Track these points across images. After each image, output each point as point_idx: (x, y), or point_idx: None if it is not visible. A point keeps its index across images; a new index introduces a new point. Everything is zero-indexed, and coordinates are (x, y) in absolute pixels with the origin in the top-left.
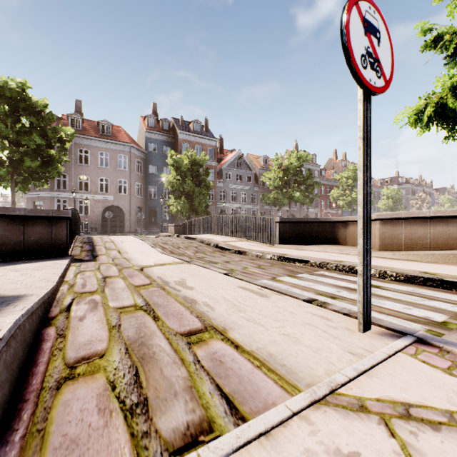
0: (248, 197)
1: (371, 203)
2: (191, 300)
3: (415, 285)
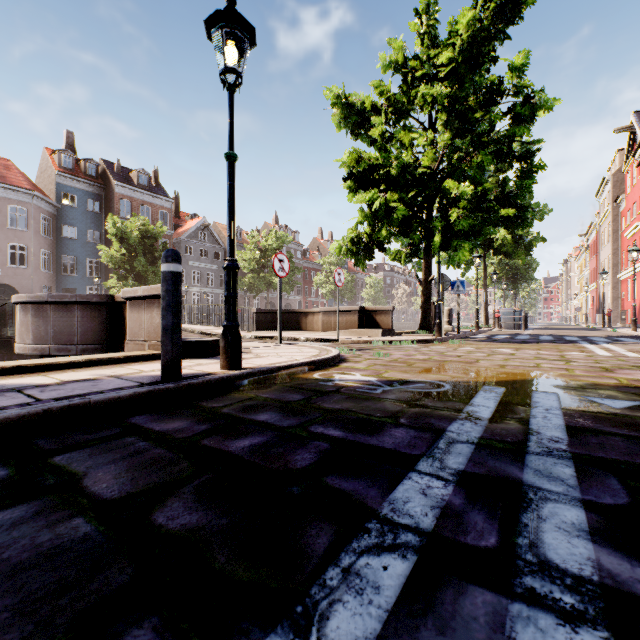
0: (216, 279)
1: (353, 293)
2: None
3: (318, 342)
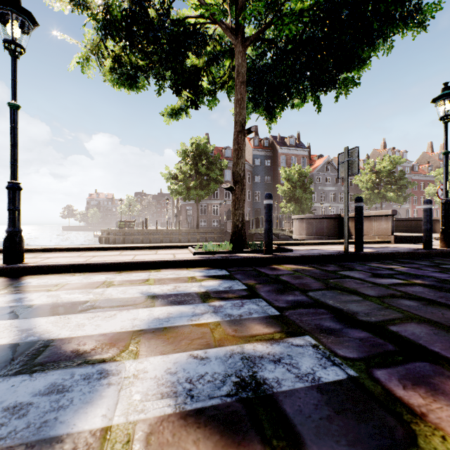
0: (336, 197)
1: None
2: None
3: None
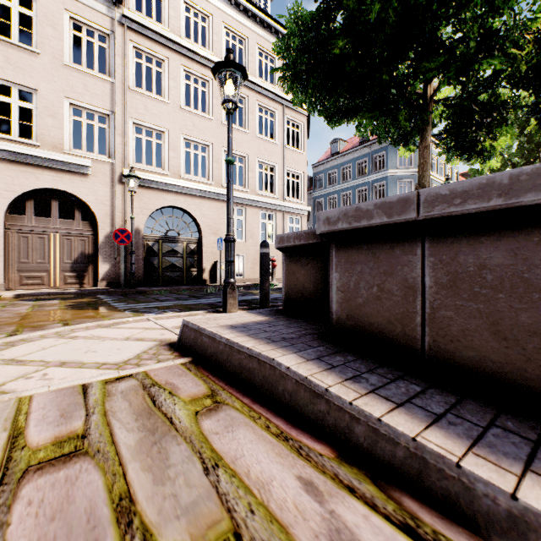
0: None
1: None
2: None
3: None
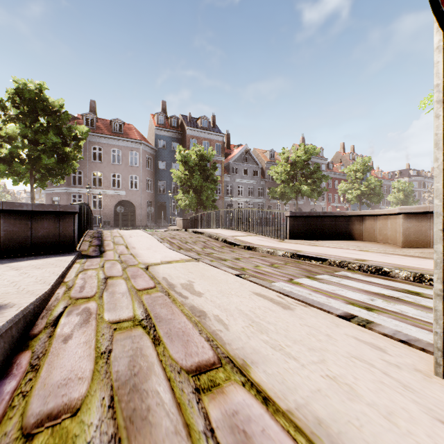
0: (255, 191)
1: (381, 197)
2: (200, 313)
3: None
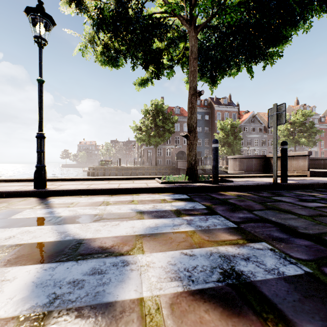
0: (259, 142)
1: None
2: None
3: None
